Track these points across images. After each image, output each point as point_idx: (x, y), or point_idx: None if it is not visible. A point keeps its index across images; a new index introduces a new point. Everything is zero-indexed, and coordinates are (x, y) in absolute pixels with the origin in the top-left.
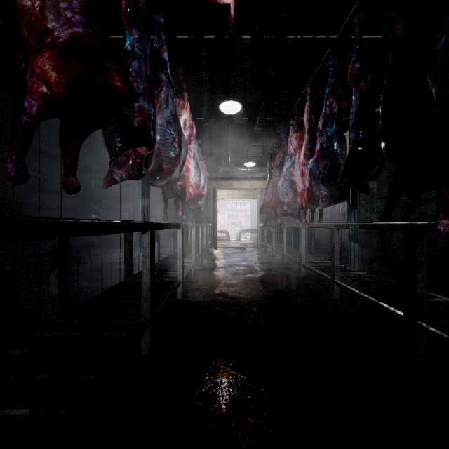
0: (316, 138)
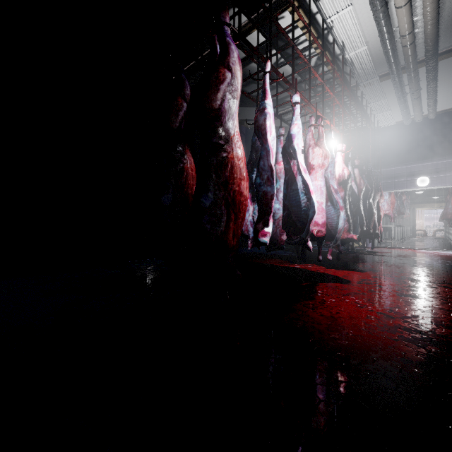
0: None
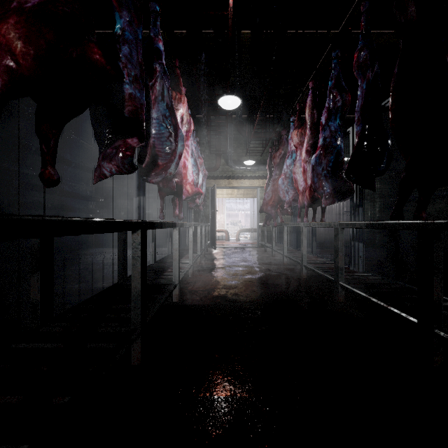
0: (319, 134)
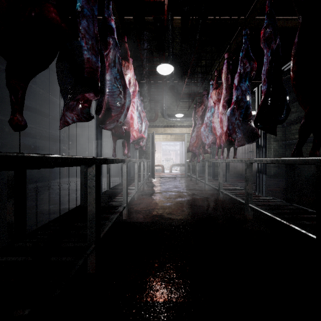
0: (232, 93)
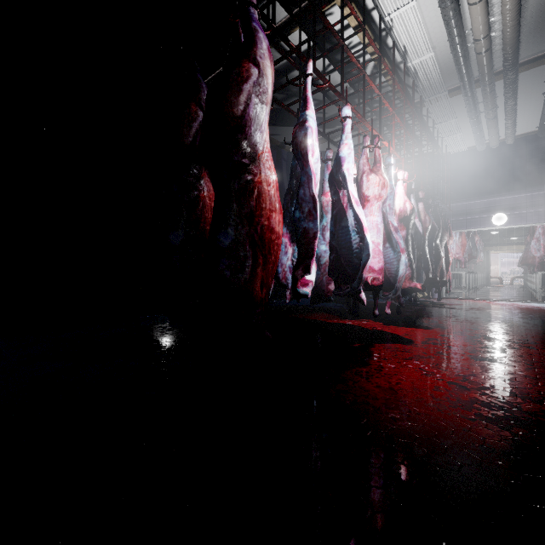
0: None
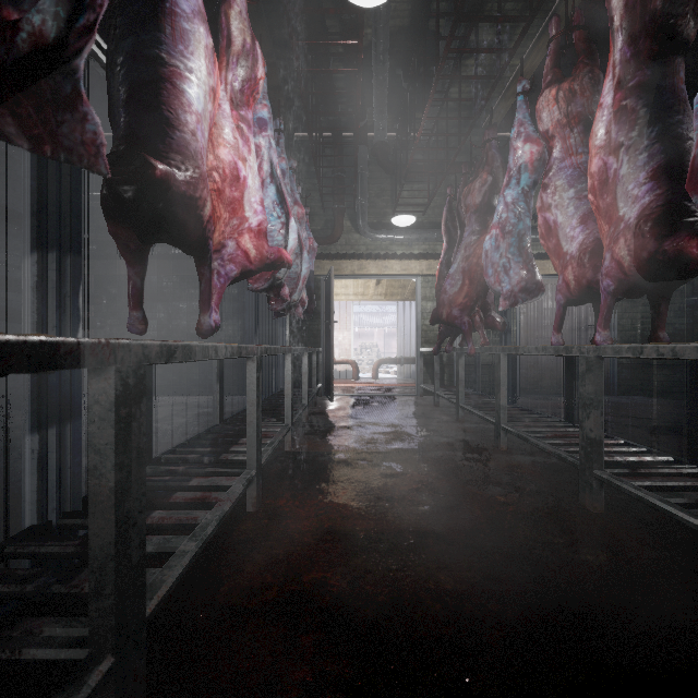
0: (665, 53)
